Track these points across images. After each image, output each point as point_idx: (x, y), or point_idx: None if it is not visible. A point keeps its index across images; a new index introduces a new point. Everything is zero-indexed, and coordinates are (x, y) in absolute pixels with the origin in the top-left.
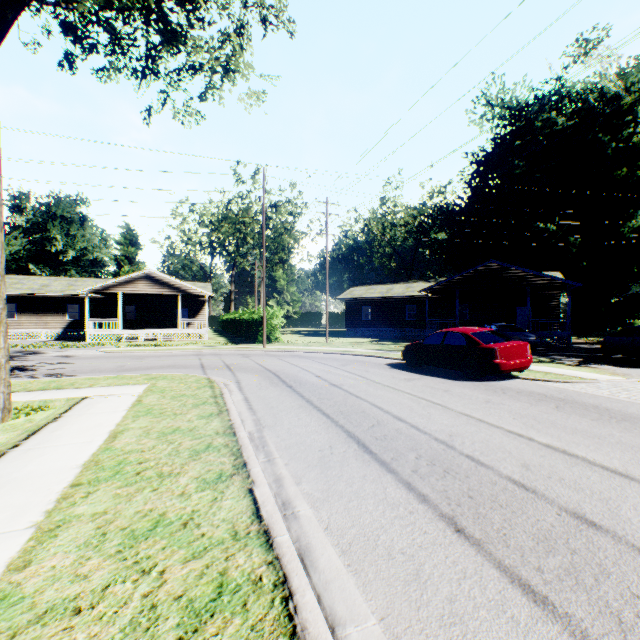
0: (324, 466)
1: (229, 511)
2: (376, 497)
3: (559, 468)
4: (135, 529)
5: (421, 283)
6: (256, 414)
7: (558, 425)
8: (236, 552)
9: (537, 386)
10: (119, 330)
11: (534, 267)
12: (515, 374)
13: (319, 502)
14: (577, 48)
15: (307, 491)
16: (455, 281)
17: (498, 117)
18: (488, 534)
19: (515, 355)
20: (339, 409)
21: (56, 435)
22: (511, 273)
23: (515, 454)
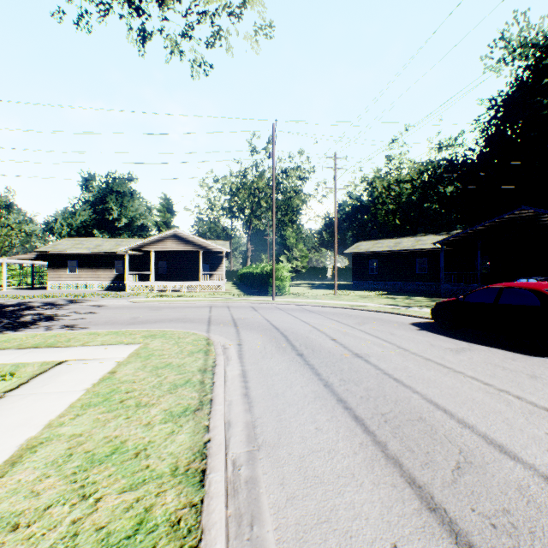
0: None
1: None
2: None
3: None
4: None
5: (431, 236)
6: (252, 409)
7: None
8: None
9: None
10: (152, 282)
11: None
12: None
13: None
14: None
15: None
16: (476, 231)
17: (520, 57)
18: None
19: None
20: (378, 408)
21: None
22: None
23: None
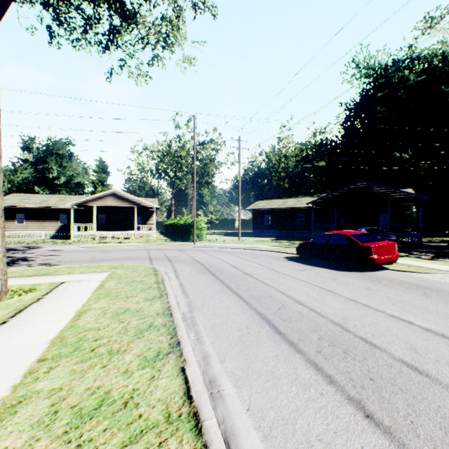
0: (243, 345)
1: (164, 390)
2: (289, 377)
3: (443, 352)
4: (83, 407)
5: (307, 198)
6: (188, 297)
7: (431, 310)
8: (168, 437)
9: (404, 276)
10: (94, 231)
11: (391, 186)
12: (385, 266)
13: (240, 381)
14: (424, 23)
15: (230, 369)
16: (333, 196)
17: (364, 76)
18: (396, 421)
19: (386, 252)
20: (252, 294)
21: (36, 313)
22: (376, 190)
23: (401, 337)
